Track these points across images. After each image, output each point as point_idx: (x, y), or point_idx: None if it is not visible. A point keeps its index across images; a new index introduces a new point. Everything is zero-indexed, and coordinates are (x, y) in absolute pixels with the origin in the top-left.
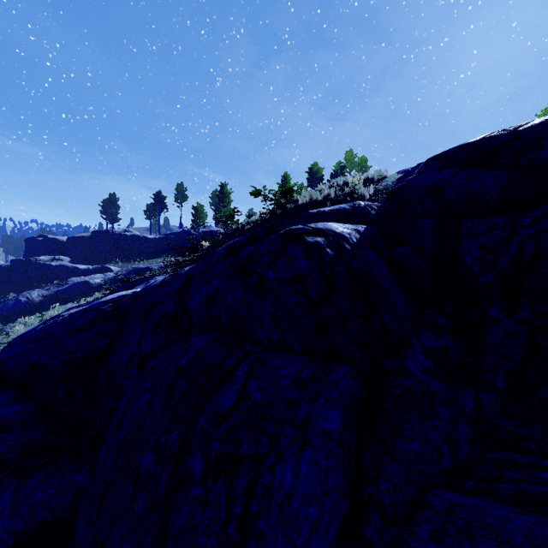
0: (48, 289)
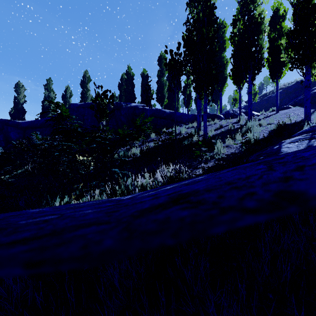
0: None
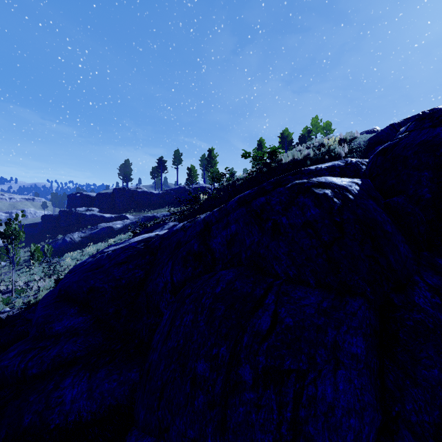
0: (84, 232)
